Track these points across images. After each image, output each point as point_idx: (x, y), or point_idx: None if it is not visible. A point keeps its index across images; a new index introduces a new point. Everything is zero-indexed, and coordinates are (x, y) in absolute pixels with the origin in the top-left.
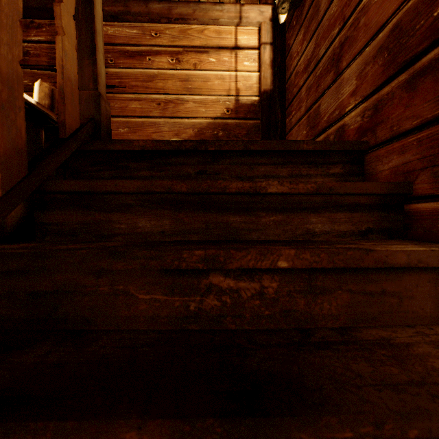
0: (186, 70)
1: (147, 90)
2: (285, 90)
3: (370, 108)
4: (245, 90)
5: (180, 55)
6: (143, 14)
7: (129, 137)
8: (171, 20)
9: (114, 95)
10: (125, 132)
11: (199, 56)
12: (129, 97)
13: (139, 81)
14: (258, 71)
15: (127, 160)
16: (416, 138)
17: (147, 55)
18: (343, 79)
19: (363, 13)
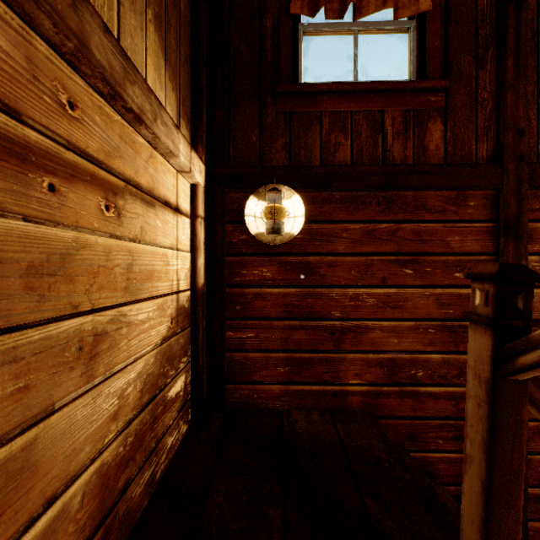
0: (130, 240)
1: (44, 308)
2: (226, 295)
3: (373, 392)
4: (183, 282)
5: (121, 199)
6: (64, 19)
7: None
8: (116, 99)
9: None
10: None
11: (146, 211)
12: None
13: (15, 271)
14: (190, 251)
15: None
16: (403, 422)
17: (44, 169)
18: (346, 357)
19: (368, 330)
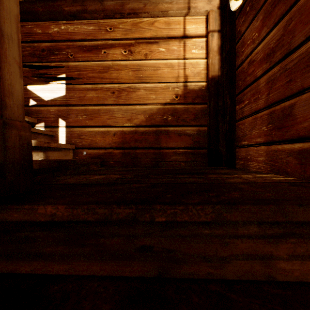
0: (138, 60)
1: (102, 80)
2: (234, 77)
3: None
4: (193, 77)
5: (132, 47)
6: (98, 11)
7: (86, 123)
8: (124, 15)
9: (73, 85)
10: (83, 119)
11: (150, 47)
12: (86, 87)
13: (95, 72)
14: (205, 58)
15: (33, 229)
16: None
17: (102, 49)
18: None
19: None
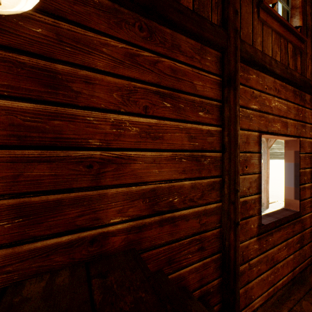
0: None
1: None
2: None
3: (136, 226)
4: None
5: None
6: None
7: None
8: None
9: None
10: None
11: None
12: None
13: None
14: None
15: None
16: (163, 248)
17: None
18: (107, 193)
19: (131, 160)
